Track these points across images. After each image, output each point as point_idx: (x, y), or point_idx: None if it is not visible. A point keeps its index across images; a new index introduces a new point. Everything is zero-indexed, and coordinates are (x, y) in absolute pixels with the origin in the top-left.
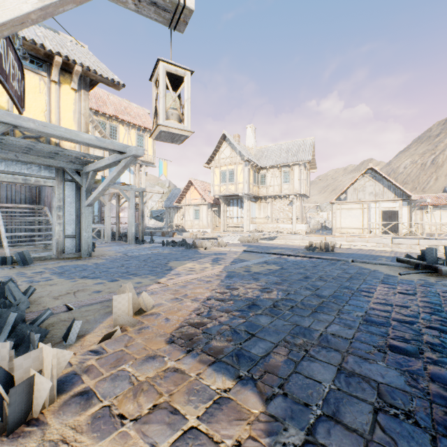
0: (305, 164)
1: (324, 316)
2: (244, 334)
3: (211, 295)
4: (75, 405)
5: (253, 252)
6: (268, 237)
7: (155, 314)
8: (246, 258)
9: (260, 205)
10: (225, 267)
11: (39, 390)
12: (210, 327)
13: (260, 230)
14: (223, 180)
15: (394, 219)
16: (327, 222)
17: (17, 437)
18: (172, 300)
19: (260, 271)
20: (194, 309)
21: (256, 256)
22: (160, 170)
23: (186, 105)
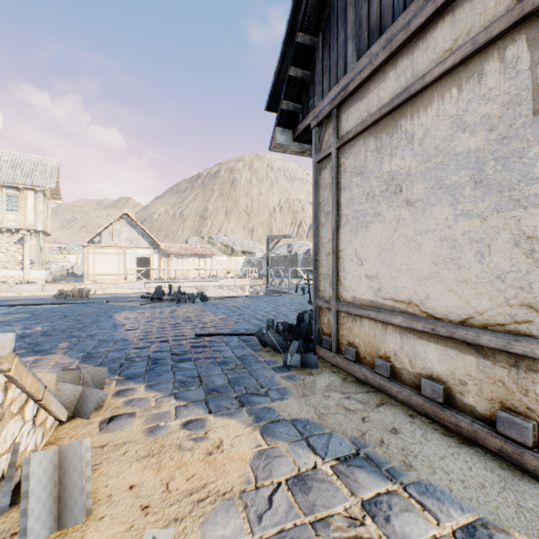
0: (45, 191)
1: (88, 329)
2: (31, 346)
3: None
4: None
5: None
6: None
7: None
8: None
9: None
10: None
11: None
12: None
13: None
14: None
15: (149, 265)
16: (76, 268)
17: None
18: None
19: (8, 320)
20: None
21: None
22: None
23: None
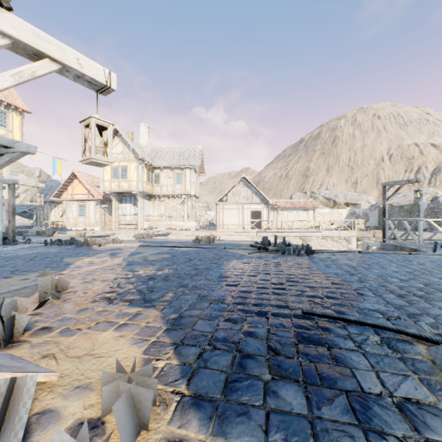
0: (195, 168)
1: (197, 277)
2: (147, 291)
3: (117, 277)
4: (42, 332)
5: (149, 246)
6: (162, 234)
7: (73, 292)
8: (143, 251)
9: (155, 203)
10: (125, 258)
11: (19, 323)
12: (122, 292)
13: (155, 228)
14: (115, 176)
15: (260, 218)
16: (214, 220)
17: (11, 347)
18: (84, 283)
19: (155, 259)
20: (106, 285)
21: (152, 249)
22: (54, 168)
23: (109, 145)
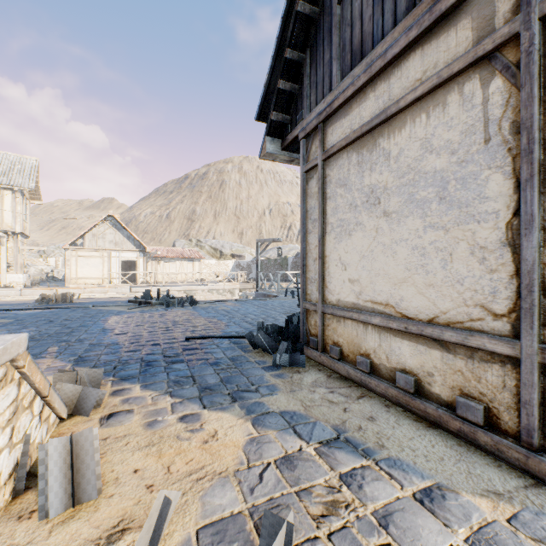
0: (24, 191)
1: (77, 334)
2: None
3: None
4: None
5: None
6: None
7: None
8: None
9: None
10: None
11: None
12: None
13: None
14: None
15: (135, 269)
16: (56, 271)
17: None
18: None
19: None
20: None
21: None
22: None
23: None
